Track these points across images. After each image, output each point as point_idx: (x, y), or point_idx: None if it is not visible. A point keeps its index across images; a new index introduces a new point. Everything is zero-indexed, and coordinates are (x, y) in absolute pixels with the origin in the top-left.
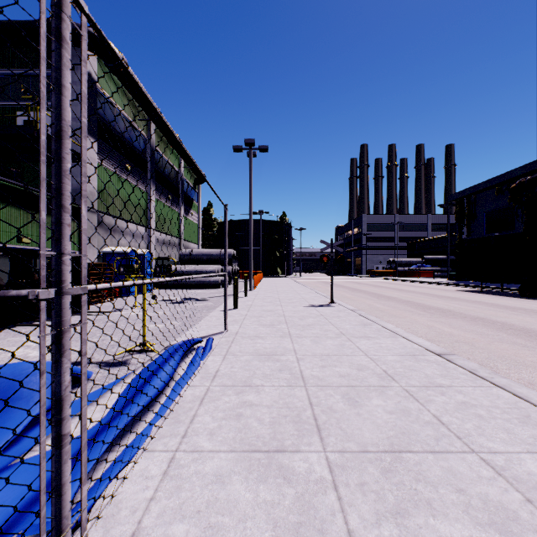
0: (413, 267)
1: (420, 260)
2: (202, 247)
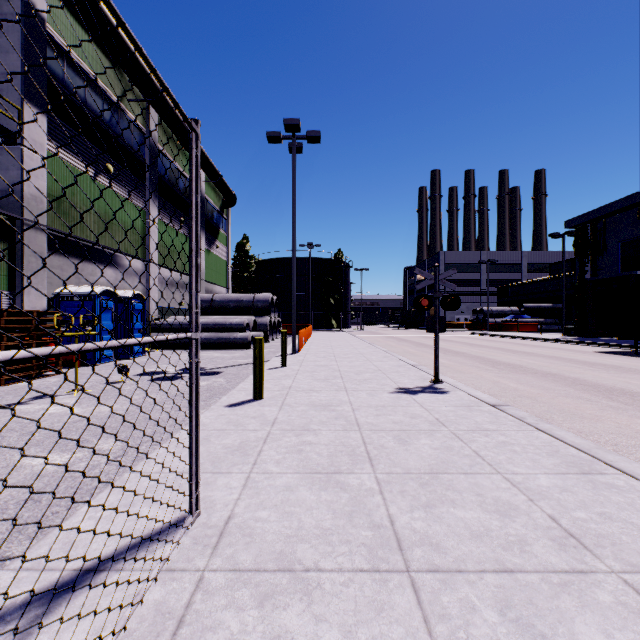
0: (507, 318)
1: (516, 309)
2: (235, 292)
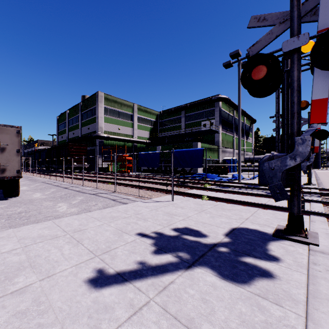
0: None
1: None
2: None
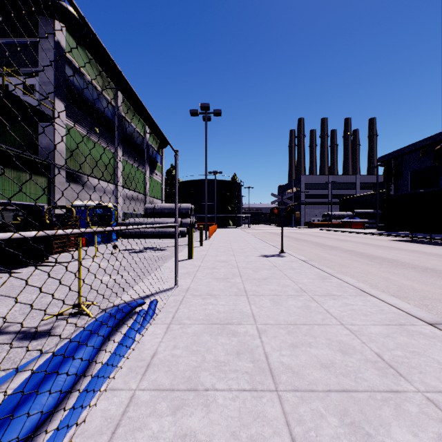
0: (344, 219)
1: (351, 214)
2: (166, 202)
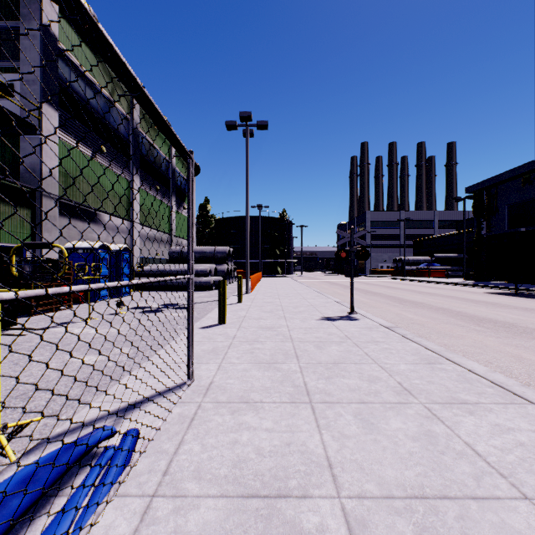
0: (421, 266)
1: (428, 259)
2: (198, 245)
